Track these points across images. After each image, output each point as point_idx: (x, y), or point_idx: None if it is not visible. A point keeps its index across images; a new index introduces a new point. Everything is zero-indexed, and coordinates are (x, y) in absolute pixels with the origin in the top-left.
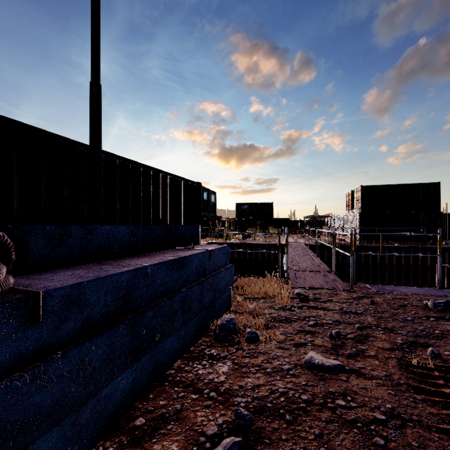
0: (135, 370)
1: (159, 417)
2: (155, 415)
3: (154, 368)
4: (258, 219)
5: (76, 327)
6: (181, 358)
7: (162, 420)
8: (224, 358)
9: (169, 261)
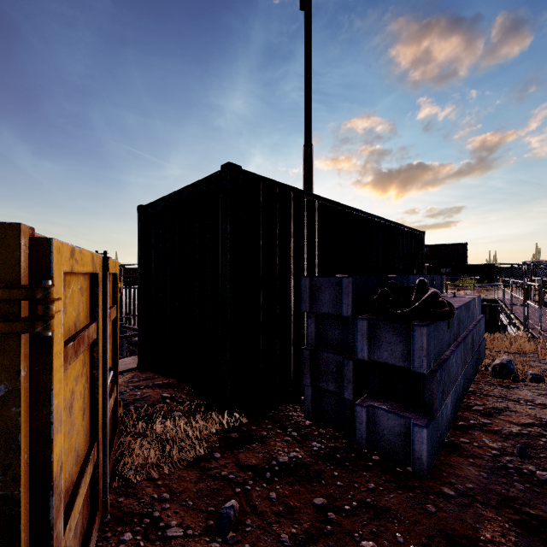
0: (463, 376)
1: (492, 408)
2: (488, 407)
3: (466, 381)
4: (443, 266)
5: (452, 337)
6: (472, 383)
7: (497, 410)
8: (517, 388)
9: (465, 304)
